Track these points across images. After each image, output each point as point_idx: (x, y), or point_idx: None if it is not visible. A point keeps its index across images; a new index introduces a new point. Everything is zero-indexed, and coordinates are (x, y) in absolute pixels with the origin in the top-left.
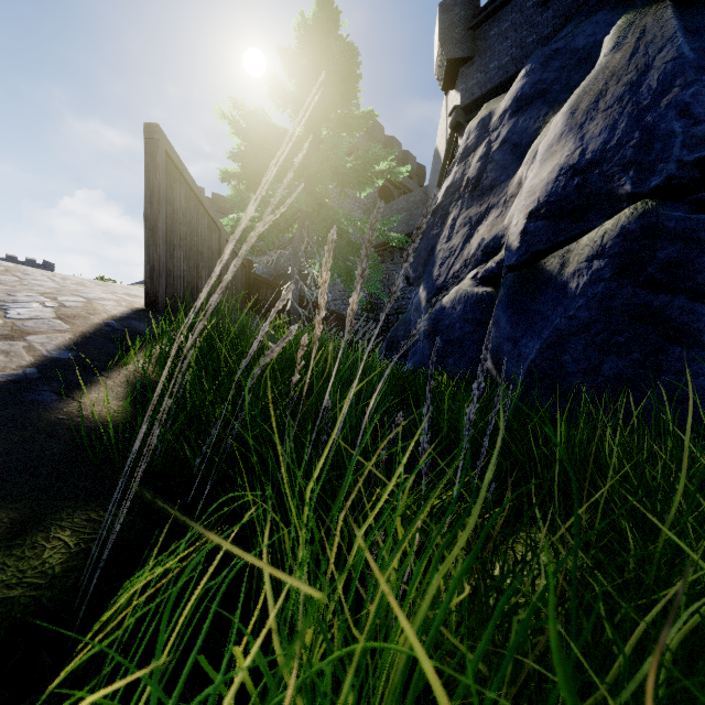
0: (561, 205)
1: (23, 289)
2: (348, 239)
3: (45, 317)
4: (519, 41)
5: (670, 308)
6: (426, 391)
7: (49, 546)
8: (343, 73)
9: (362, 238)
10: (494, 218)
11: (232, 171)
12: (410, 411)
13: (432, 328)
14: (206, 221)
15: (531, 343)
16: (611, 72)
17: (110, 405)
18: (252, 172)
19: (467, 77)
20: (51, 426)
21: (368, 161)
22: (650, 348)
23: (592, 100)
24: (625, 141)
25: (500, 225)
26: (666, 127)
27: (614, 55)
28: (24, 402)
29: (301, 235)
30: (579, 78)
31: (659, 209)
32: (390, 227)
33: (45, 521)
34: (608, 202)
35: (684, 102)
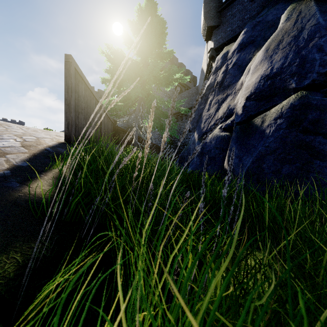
0: (261, 93)
1: (7, 133)
2: (161, 110)
3: (16, 146)
4: (241, 17)
5: (314, 142)
6: (202, 182)
7: (8, 262)
8: (158, 32)
9: (168, 110)
10: (229, 100)
11: (107, 78)
12: (191, 191)
13: (200, 152)
14: (94, 101)
15: (248, 158)
16: (285, 31)
17: (45, 189)
18: (116, 79)
19: (217, 35)
20: (15, 199)
21: (170, 73)
22: (304, 161)
23: (276, 44)
24: (292, 63)
25: (232, 103)
26: (312, 56)
27: (286, 23)
28: (2, 187)
29: (139, 108)
30: (270, 34)
31: (308, 95)
32: (180, 105)
33: (8, 248)
34: (284, 92)
35: (320, 45)
